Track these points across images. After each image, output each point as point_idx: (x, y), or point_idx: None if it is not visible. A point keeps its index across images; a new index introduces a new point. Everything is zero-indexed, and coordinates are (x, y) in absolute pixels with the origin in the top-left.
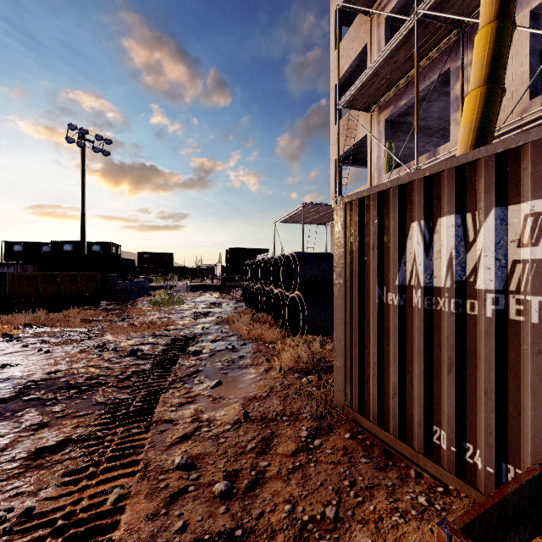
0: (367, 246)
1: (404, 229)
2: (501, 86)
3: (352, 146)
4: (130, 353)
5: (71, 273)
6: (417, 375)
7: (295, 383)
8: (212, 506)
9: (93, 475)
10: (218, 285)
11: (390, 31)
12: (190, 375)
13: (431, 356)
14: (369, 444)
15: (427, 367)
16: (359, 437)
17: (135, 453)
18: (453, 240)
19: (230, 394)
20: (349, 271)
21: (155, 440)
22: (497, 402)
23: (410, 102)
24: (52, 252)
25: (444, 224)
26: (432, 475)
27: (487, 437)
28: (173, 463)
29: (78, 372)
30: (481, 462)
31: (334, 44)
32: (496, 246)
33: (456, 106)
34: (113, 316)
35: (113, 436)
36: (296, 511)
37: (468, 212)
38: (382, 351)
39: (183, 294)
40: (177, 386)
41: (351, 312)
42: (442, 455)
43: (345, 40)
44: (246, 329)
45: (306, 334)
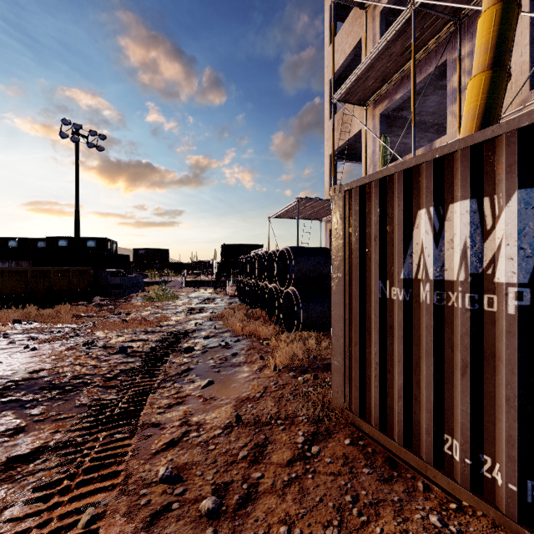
0: (368, 236)
1: (410, 217)
2: (507, 71)
3: (347, 140)
4: (120, 350)
5: (63, 268)
6: (425, 378)
7: (291, 382)
8: (198, 528)
9: (67, 490)
10: (213, 281)
11: (385, 25)
12: (180, 374)
13: (441, 356)
14: (371, 451)
15: (436, 368)
16: (360, 443)
17: (116, 463)
18: (468, 228)
19: (222, 394)
20: (348, 264)
21: (139, 447)
22: (521, 411)
23: (405, 96)
24: (47, 248)
25: (456, 211)
26: (442, 489)
27: (509, 450)
28: (156, 475)
29: (63, 370)
30: (501, 478)
31: (328, 39)
32: (520, 234)
33: (452, 98)
34: (105, 312)
35: (93, 442)
36: (293, 533)
37: (485, 197)
38: (385, 351)
39: (177, 289)
40: (167, 385)
41: (350, 308)
42: (454, 467)
43: (340, 34)
44: (240, 325)
45: (302, 330)
